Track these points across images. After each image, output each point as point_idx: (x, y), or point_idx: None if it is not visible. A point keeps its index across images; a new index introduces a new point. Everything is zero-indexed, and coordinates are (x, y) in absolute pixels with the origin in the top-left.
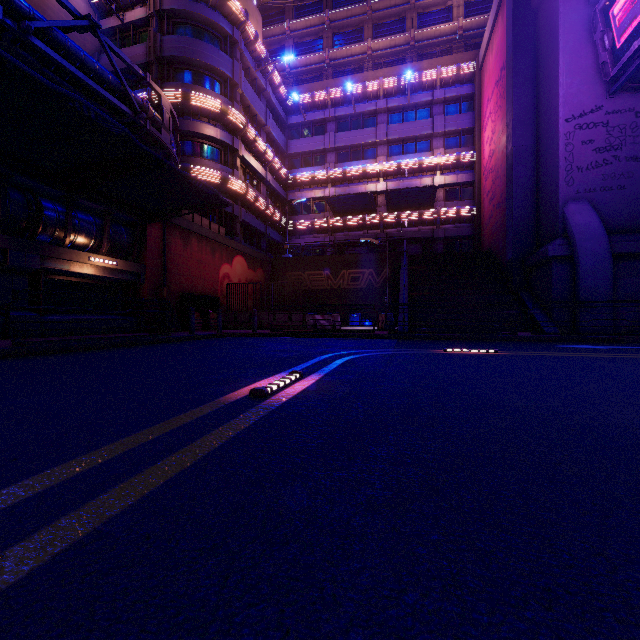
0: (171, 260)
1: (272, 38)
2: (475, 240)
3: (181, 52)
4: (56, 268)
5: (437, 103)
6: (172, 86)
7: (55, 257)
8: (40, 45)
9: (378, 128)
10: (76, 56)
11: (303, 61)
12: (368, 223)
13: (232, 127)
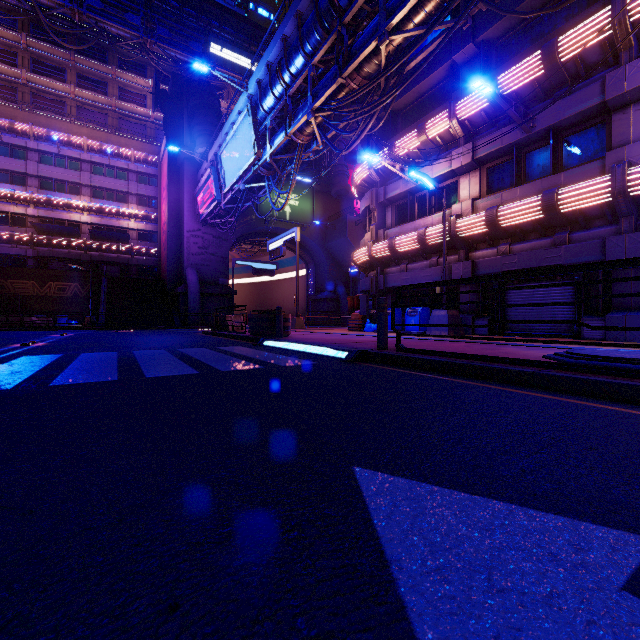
0: None
1: None
2: (158, 269)
3: None
4: None
5: (132, 172)
6: None
7: None
8: None
9: (83, 174)
10: None
11: None
12: (73, 245)
13: None
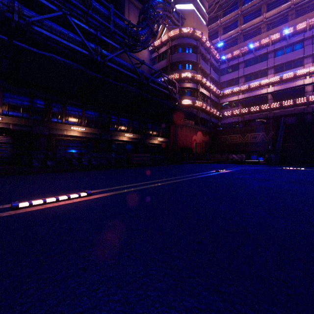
0: (177, 136)
1: (212, 29)
2: None
3: (178, 59)
4: (150, 142)
5: (307, 39)
6: (175, 72)
7: (150, 139)
8: (150, 84)
9: (268, 61)
10: (157, 83)
11: (227, 35)
12: (262, 109)
13: (196, 81)
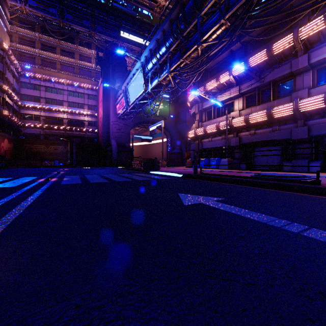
0: None
1: None
2: (97, 139)
3: None
4: None
5: (86, 94)
6: None
7: None
8: None
9: (64, 96)
10: None
11: (25, 48)
12: (60, 128)
13: (2, 89)
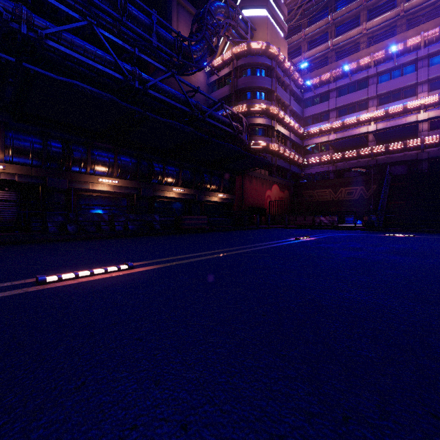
0: (244, 191)
1: (293, 44)
2: None
3: (246, 85)
4: (208, 200)
5: (421, 59)
6: (242, 103)
7: (208, 196)
8: (208, 120)
9: (369, 88)
10: (217, 118)
11: (314, 52)
12: (361, 154)
13: (271, 115)
